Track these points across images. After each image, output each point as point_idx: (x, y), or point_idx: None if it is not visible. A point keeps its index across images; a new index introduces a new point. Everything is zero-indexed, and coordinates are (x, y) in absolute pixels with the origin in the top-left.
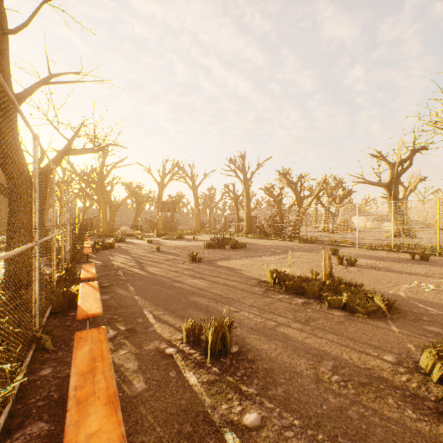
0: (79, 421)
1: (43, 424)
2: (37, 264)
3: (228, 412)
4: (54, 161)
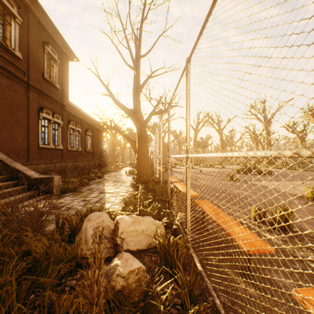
0: (229, 228)
1: (194, 235)
2: (169, 166)
3: (306, 255)
4: (147, 120)
